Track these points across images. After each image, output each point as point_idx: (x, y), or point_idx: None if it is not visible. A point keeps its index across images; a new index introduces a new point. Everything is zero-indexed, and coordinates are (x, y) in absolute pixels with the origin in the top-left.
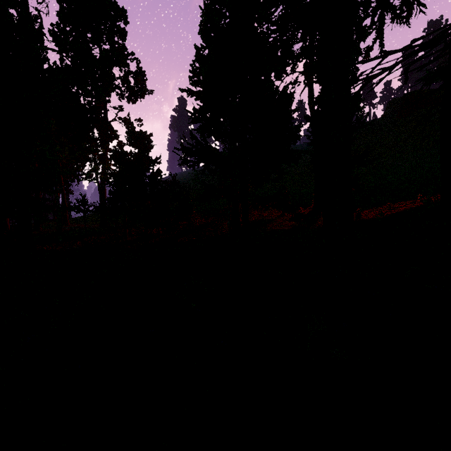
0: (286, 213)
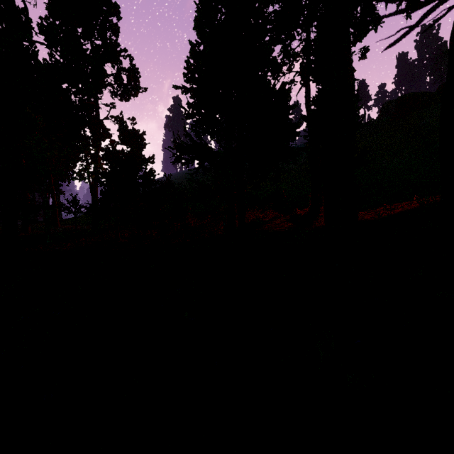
0: (282, 214)
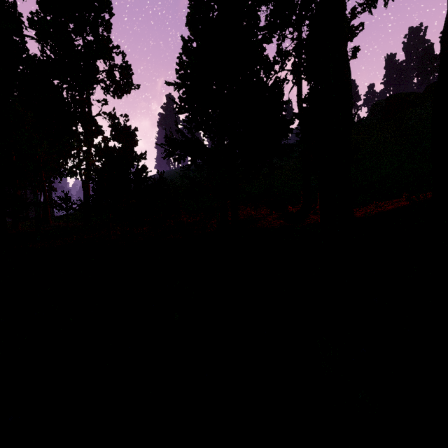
0: (275, 211)
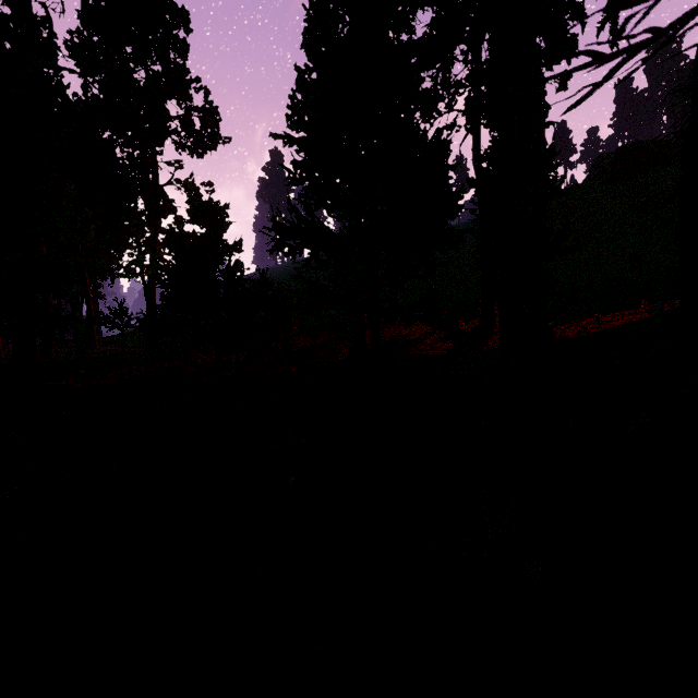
0: (438, 329)
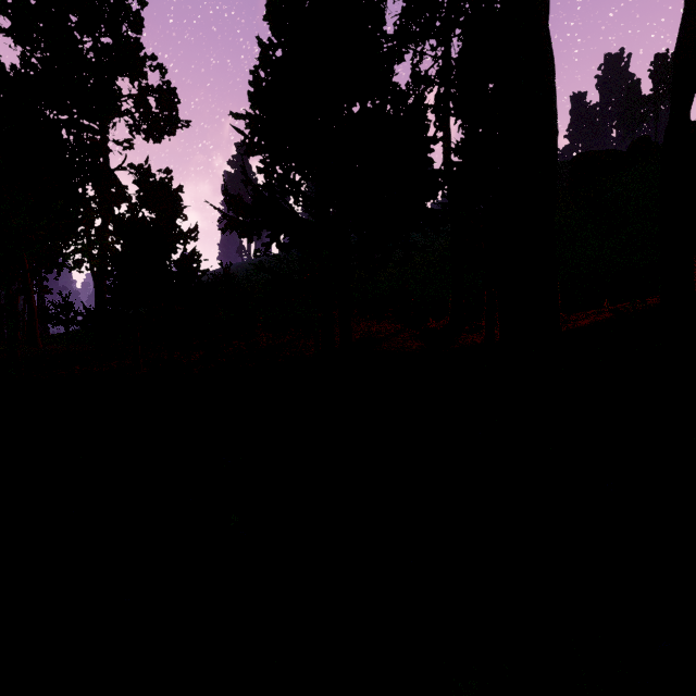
0: (408, 328)
